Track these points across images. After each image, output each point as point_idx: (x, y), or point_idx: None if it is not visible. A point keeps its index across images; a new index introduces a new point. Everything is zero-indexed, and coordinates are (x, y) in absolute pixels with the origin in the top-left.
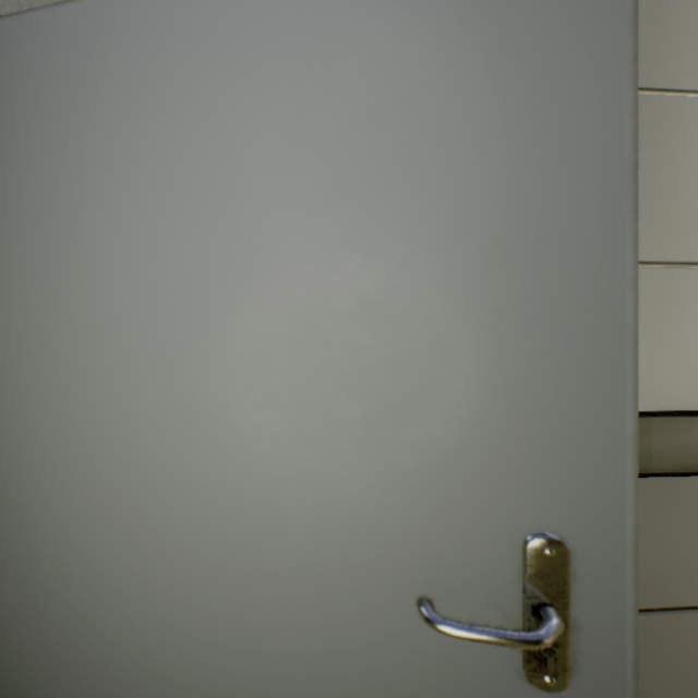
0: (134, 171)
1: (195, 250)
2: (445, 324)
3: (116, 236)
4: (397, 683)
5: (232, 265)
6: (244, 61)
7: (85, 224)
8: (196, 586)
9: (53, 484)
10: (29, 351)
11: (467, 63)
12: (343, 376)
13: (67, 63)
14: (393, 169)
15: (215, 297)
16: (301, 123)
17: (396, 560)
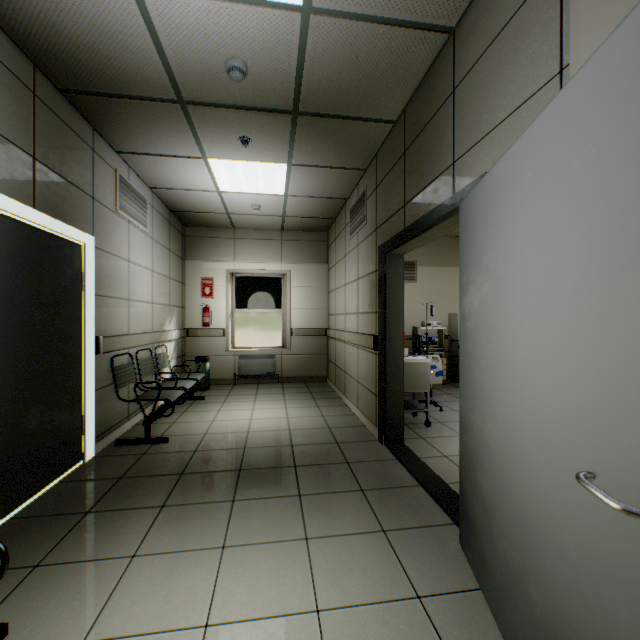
0: (504, 238)
1: (520, 271)
2: (615, 303)
3: (500, 269)
4: (592, 529)
5: (531, 277)
6: (534, 171)
7: (493, 265)
8: (520, 436)
9: (486, 377)
10: (481, 321)
11: (626, 123)
12: (569, 336)
13: (489, 197)
14: (590, 208)
15: (526, 294)
16: (553, 195)
17: (591, 451)
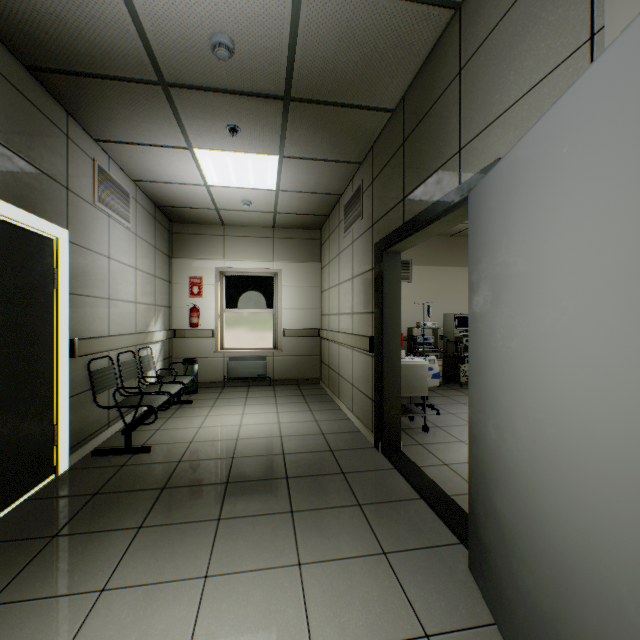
0: (529, 228)
1: (552, 265)
2: None
3: (523, 263)
4: None
5: (568, 272)
6: (573, 145)
7: (513, 259)
8: (552, 459)
9: (504, 387)
10: (497, 323)
11: None
12: (627, 343)
13: (507, 182)
14: None
15: (560, 292)
16: (602, 171)
17: None
